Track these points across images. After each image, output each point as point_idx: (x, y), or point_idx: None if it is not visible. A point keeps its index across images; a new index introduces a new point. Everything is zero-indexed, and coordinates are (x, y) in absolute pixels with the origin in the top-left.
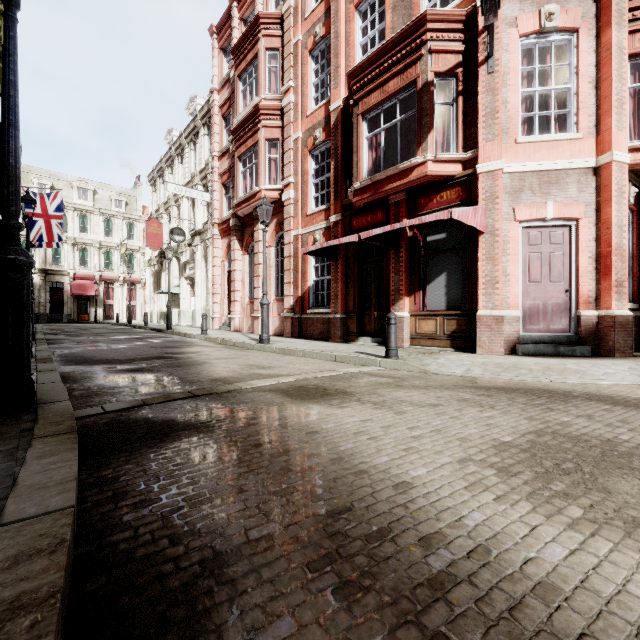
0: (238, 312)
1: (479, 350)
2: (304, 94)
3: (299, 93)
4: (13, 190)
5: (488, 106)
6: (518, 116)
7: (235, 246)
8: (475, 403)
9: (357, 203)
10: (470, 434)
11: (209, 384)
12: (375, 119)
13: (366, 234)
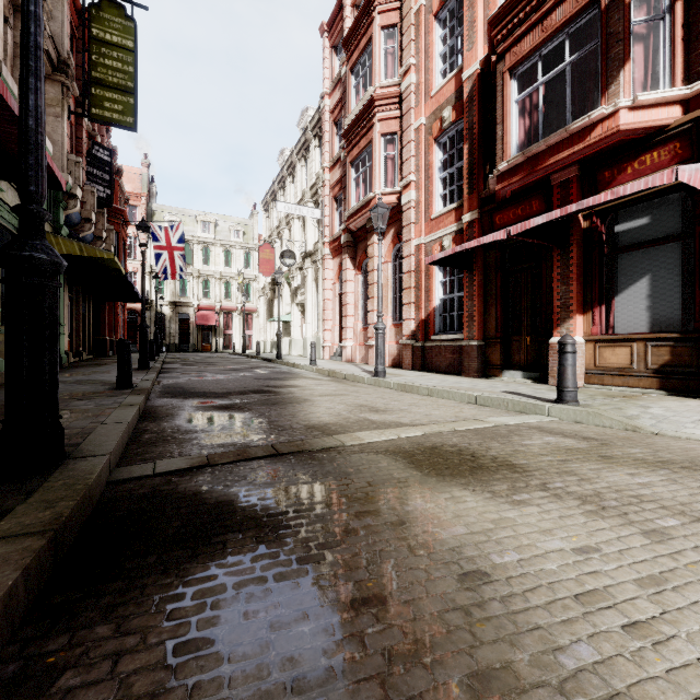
0: (350, 340)
1: None
2: (428, 70)
3: (422, 70)
4: (33, 163)
5: None
6: None
7: (347, 265)
8: None
9: (502, 192)
10: None
11: (302, 434)
12: (529, 73)
13: (520, 227)
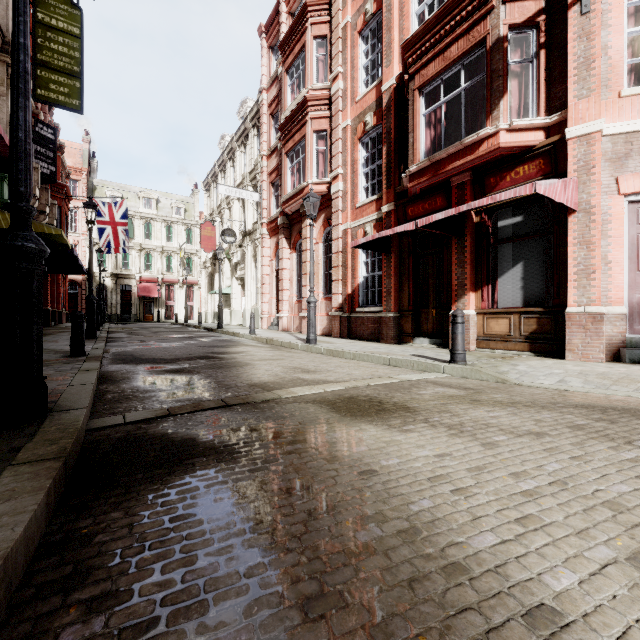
0: (286, 311)
1: (569, 355)
2: (353, 79)
3: (348, 78)
4: (22, 168)
5: (581, 55)
6: (623, 63)
7: (283, 244)
8: (598, 433)
9: (413, 189)
10: (621, 495)
11: (246, 390)
12: (434, 93)
13: (425, 220)
